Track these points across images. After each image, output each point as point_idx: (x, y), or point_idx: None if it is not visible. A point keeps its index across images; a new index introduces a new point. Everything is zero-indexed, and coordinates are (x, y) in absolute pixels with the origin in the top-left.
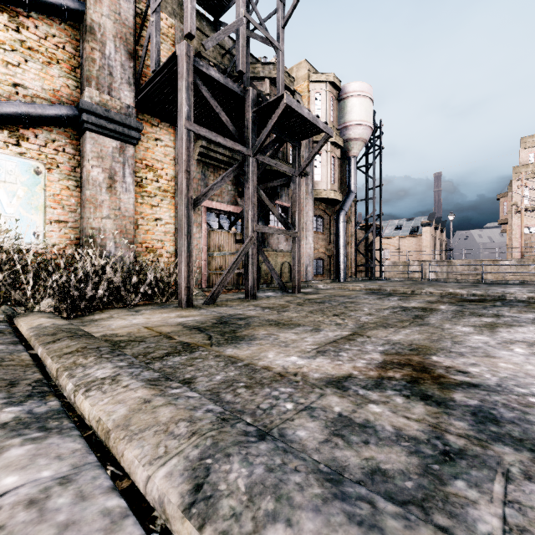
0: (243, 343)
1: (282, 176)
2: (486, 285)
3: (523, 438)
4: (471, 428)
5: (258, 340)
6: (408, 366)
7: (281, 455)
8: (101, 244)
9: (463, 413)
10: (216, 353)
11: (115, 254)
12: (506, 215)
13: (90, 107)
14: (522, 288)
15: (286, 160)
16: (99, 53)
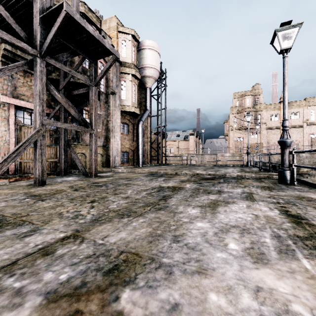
0: None
1: None
2: (218, 167)
3: None
4: None
5: None
6: None
7: None
8: None
9: None
10: None
11: None
12: (227, 131)
13: None
14: (234, 169)
15: None
16: None
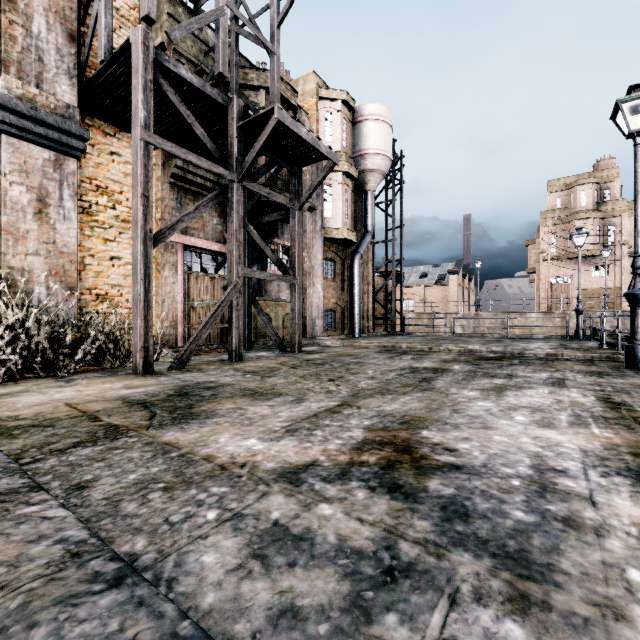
0: (194, 423)
1: (282, 210)
2: (510, 340)
3: (490, 538)
4: (434, 529)
5: (217, 418)
6: (390, 445)
7: (127, 613)
8: (25, 290)
9: (431, 508)
10: (150, 439)
11: (48, 303)
12: (535, 263)
13: (7, 101)
14: (545, 344)
15: (287, 191)
16: (21, 28)
